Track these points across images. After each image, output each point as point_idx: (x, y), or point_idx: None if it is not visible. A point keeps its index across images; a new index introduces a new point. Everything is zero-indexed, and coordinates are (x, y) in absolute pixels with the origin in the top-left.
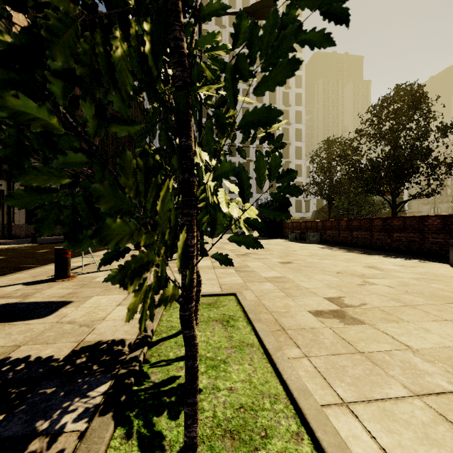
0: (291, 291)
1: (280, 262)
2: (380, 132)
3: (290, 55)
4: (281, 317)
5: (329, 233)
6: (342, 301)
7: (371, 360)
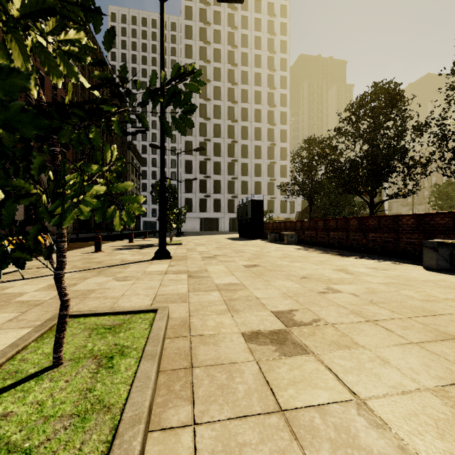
0: (237, 303)
1: (245, 266)
2: (358, 130)
3: (275, 56)
4: (200, 344)
5: (307, 233)
6: (291, 317)
7: (291, 428)
